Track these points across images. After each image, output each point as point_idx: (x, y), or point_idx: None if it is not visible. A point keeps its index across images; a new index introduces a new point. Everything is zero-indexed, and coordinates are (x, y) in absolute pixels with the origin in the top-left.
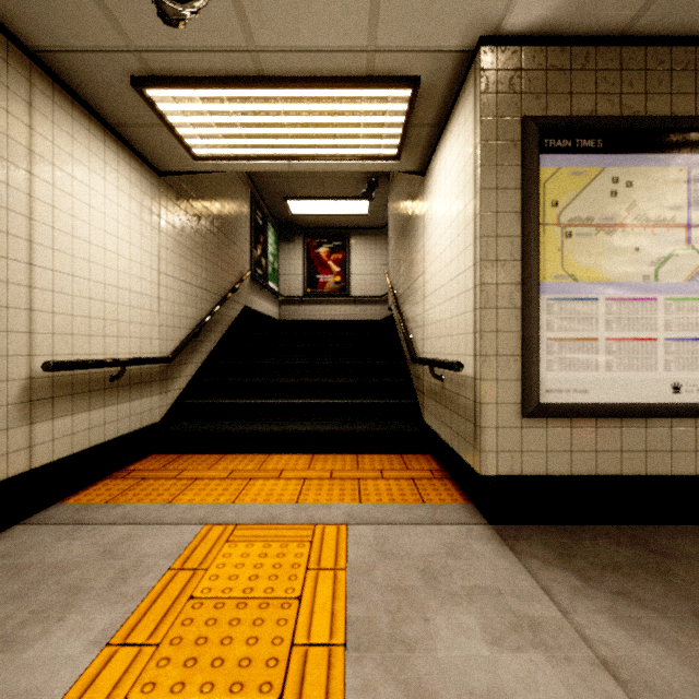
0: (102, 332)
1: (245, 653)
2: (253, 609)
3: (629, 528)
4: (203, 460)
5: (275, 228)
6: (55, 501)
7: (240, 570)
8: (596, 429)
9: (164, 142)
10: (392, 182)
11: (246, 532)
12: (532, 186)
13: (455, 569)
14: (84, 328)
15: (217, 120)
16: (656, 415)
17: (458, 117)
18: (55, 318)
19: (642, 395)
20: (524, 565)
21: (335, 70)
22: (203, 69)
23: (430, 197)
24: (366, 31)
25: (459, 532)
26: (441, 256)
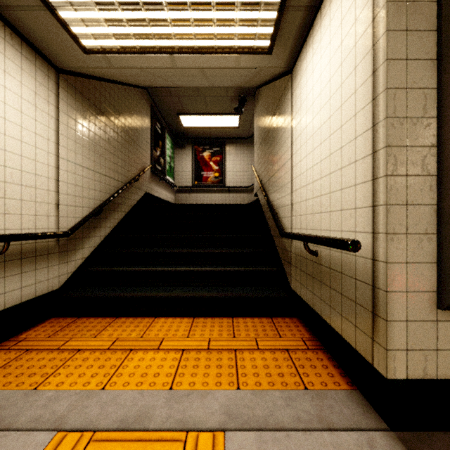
0: None
1: None
2: None
3: None
4: (94, 325)
5: (172, 138)
6: None
7: None
8: None
9: (53, 31)
10: (258, 98)
11: (102, 447)
12: None
13: None
14: None
15: None
16: None
17: None
18: None
19: None
20: None
21: None
22: None
23: (300, 86)
24: None
25: (360, 447)
26: (315, 135)
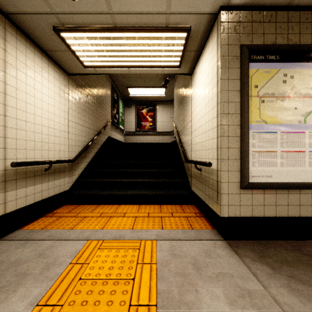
0: (40, 148)
1: (106, 310)
2: (111, 285)
3: (291, 241)
4: (89, 207)
5: (122, 101)
6: (17, 228)
7: (105, 264)
8: (276, 195)
9: (70, 59)
10: (176, 80)
11: (108, 244)
12: (245, 78)
13: (209, 263)
14: (32, 146)
15: (95, 48)
16: (305, 188)
17: (208, 46)
18: (17, 141)
19: (298, 178)
20: (243, 261)
21: (150, 23)
22: (88, 23)
23: (194, 85)
24: (165, 3)
25: (210, 244)
26: (200, 112)
